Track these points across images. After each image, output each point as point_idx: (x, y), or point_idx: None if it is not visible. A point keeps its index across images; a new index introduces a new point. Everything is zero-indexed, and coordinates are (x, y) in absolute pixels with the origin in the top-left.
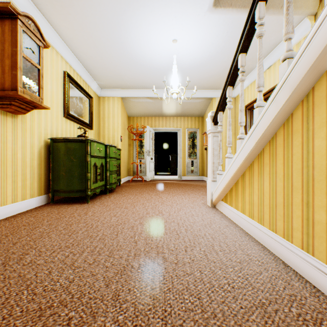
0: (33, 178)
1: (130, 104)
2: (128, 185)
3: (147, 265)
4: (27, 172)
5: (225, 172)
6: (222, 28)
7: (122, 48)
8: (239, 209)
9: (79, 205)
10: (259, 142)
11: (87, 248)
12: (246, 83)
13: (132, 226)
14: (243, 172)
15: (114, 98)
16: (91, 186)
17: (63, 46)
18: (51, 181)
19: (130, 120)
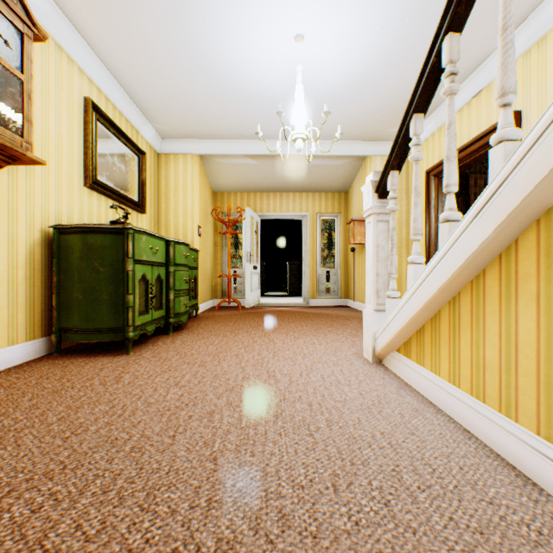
0: (15, 305)
1: (216, 169)
2: (212, 315)
3: (239, 546)
4: (0, 294)
5: (406, 294)
6: (392, 9)
7: (198, 53)
8: (442, 373)
9: (109, 359)
10: (508, 224)
11: (95, 480)
12: (430, 126)
13: (211, 412)
14: (455, 294)
15: (187, 157)
16: (136, 321)
17: (83, 48)
18: (55, 311)
19: (217, 199)
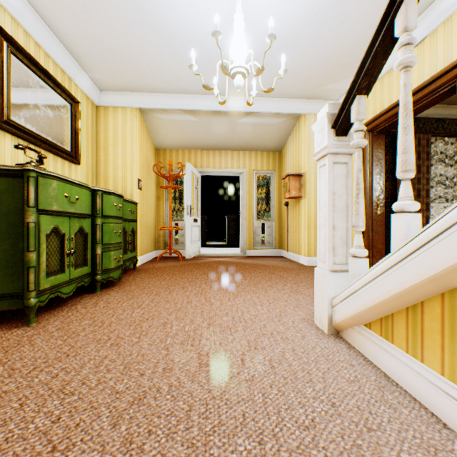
0: None
1: (157, 125)
2: (151, 267)
3: None
4: None
5: (393, 256)
6: None
7: None
8: None
9: None
10: None
11: None
12: None
13: None
14: None
15: (126, 110)
16: (41, 284)
17: None
18: None
19: (159, 156)
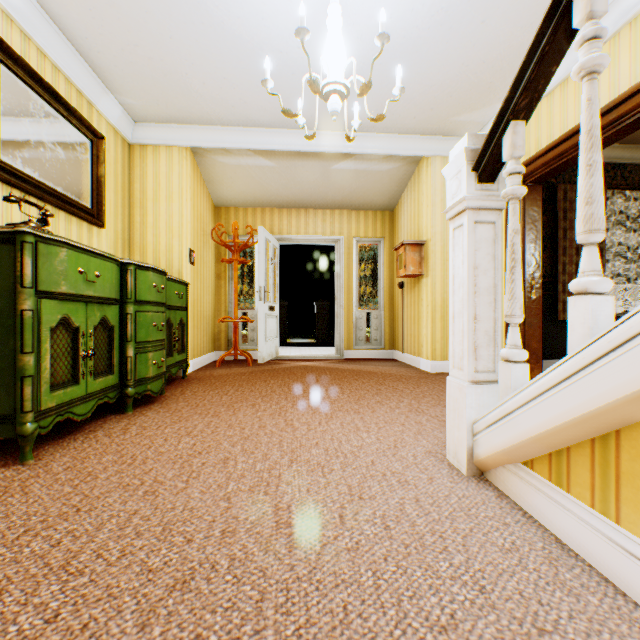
0: None
1: (217, 172)
2: (208, 376)
3: None
4: None
5: (571, 361)
6: None
7: None
8: None
9: None
10: None
11: None
12: None
13: None
14: None
15: (172, 150)
16: (42, 401)
17: None
18: None
19: (220, 216)
